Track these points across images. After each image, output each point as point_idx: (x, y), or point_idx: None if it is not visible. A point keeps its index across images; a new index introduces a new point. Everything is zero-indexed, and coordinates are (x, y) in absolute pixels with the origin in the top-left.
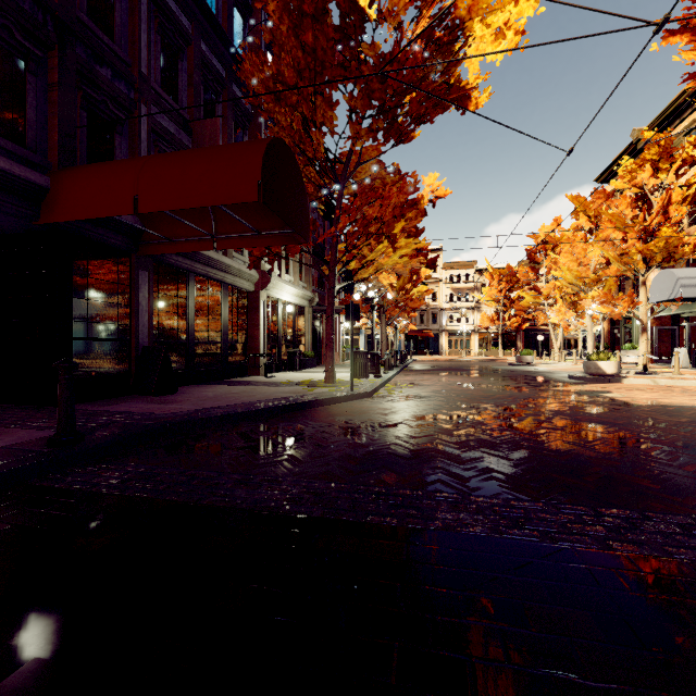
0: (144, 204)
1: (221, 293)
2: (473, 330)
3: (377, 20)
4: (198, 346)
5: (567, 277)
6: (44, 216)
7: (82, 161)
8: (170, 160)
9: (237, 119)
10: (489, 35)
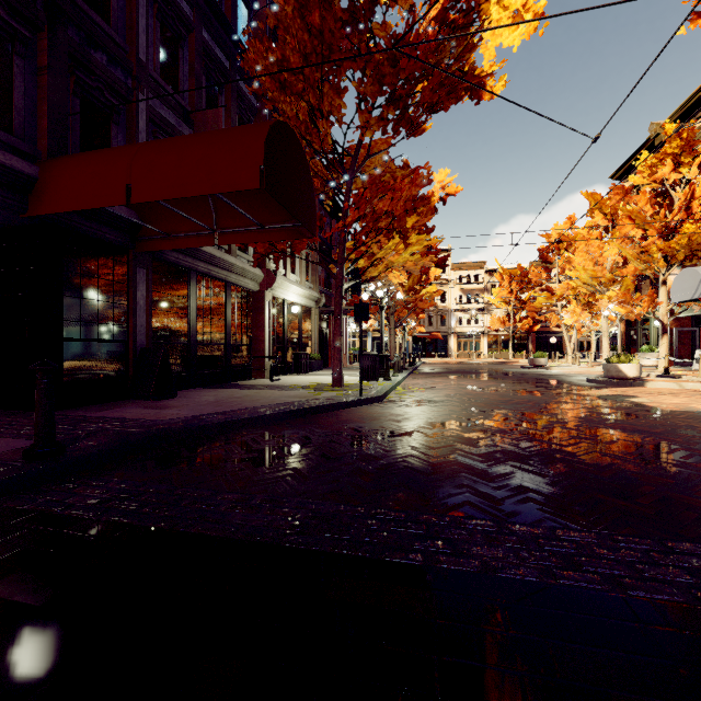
0: (137, 194)
1: (224, 292)
2: (483, 332)
3: (388, 3)
4: (200, 348)
5: (582, 277)
6: (32, 208)
7: (74, 151)
8: (165, 145)
9: (241, 112)
10: (506, 18)
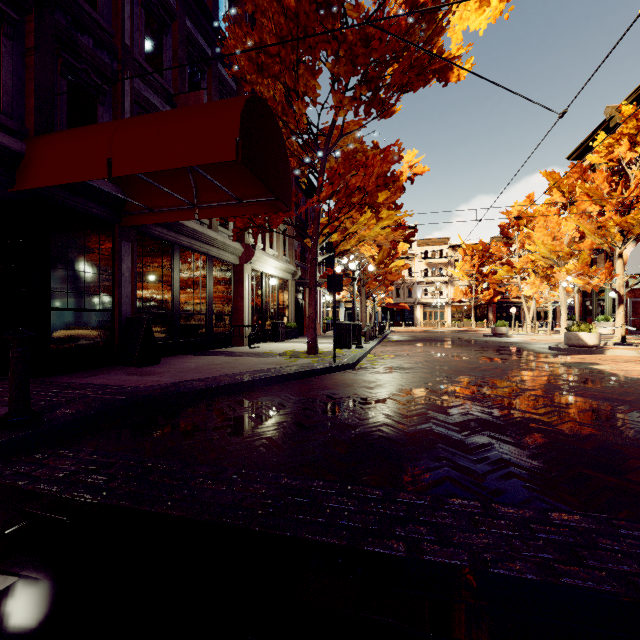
0: (117, 167)
1: (206, 265)
2: (447, 302)
3: None
4: (183, 317)
5: (541, 251)
6: (18, 183)
7: (62, 129)
8: (145, 120)
9: (222, 96)
10: (473, 2)
